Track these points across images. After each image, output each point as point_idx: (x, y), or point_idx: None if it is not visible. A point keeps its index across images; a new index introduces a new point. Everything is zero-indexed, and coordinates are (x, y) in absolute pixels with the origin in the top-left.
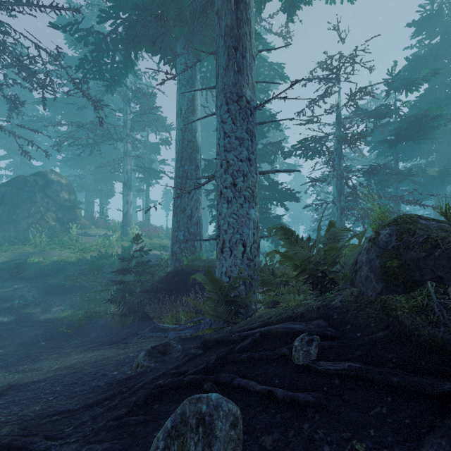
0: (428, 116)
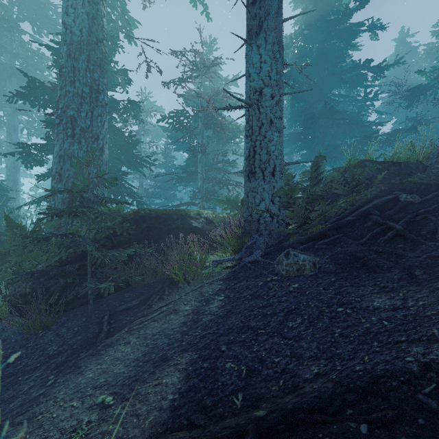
0: (239, 129)
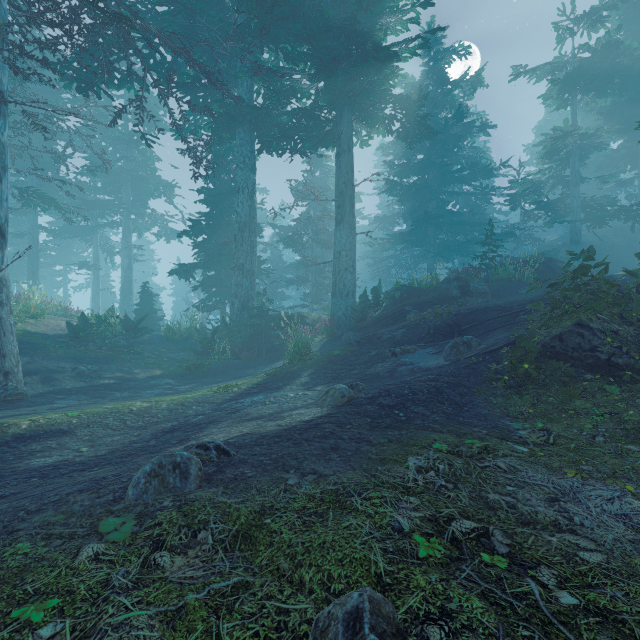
0: None
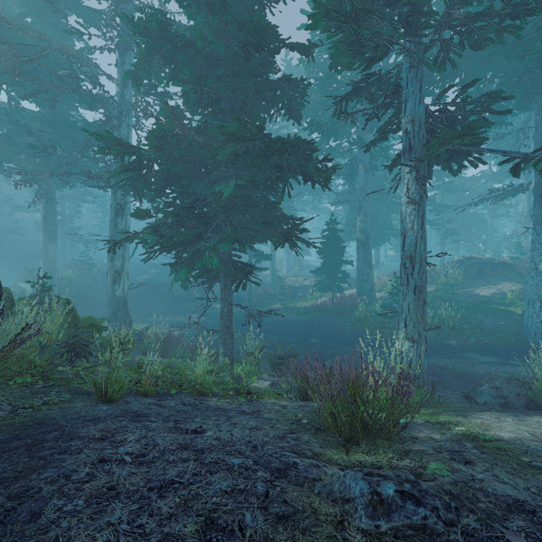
0: None
